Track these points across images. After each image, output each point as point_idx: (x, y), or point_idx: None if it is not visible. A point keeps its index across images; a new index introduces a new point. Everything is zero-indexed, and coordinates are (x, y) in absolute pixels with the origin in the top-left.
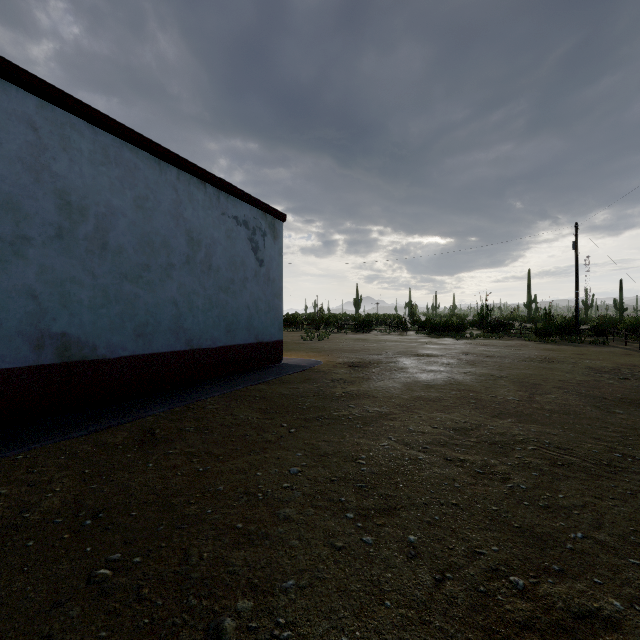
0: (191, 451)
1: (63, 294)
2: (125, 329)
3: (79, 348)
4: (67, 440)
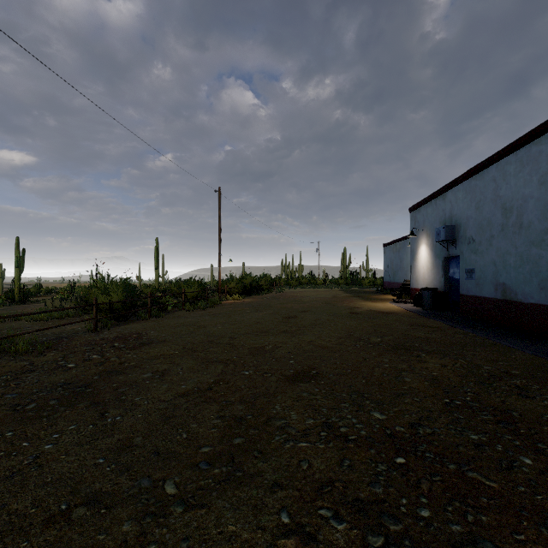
0: (392, 325)
1: (504, 261)
2: (533, 283)
3: (510, 292)
4: (443, 323)
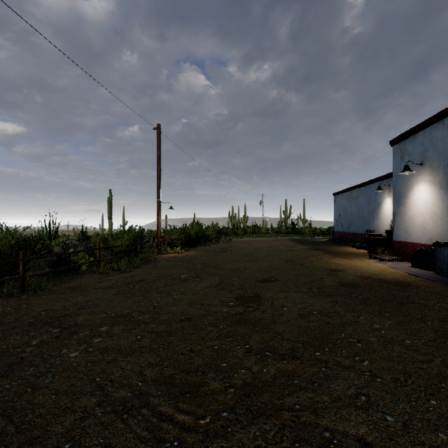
0: None
1: None
2: None
3: None
4: None
